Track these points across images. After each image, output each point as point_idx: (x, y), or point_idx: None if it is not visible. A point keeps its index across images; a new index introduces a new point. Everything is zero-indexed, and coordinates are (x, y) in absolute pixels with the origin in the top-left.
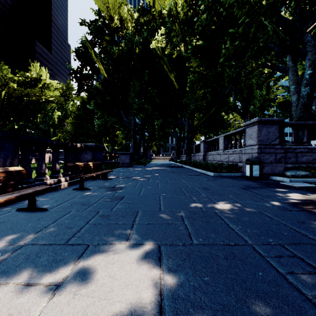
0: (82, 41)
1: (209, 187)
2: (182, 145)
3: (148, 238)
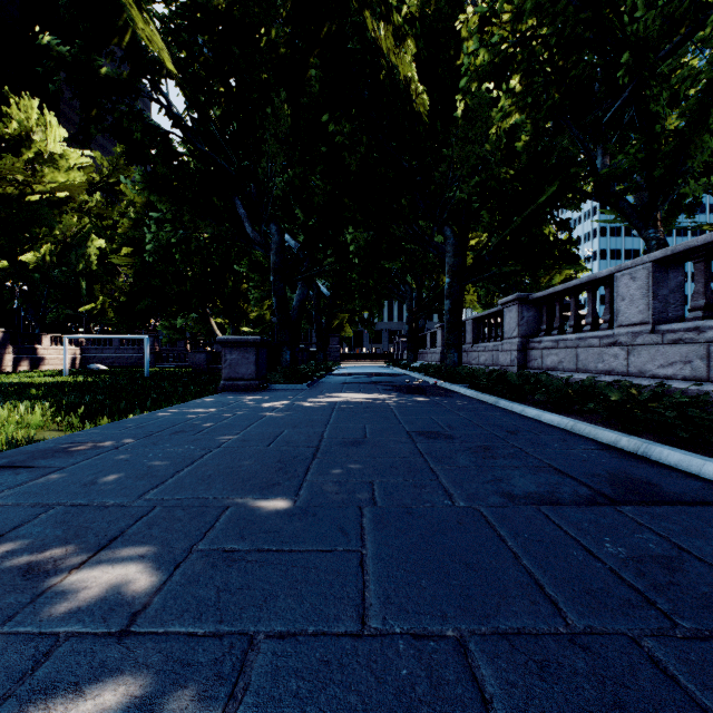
0: None
1: None
2: (422, 323)
3: None
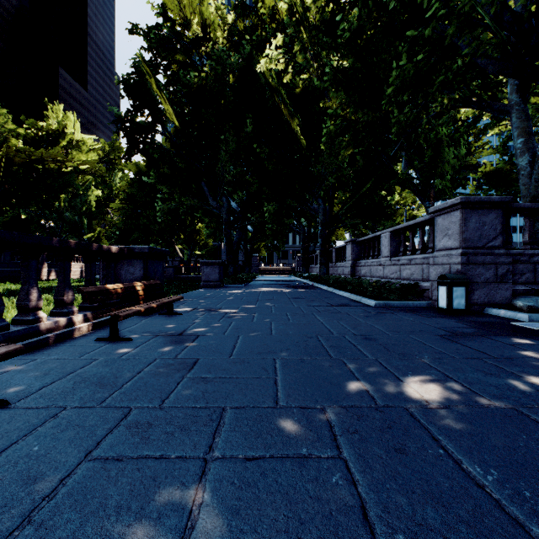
0: (134, 62)
1: (374, 335)
2: (313, 248)
3: (243, 533)
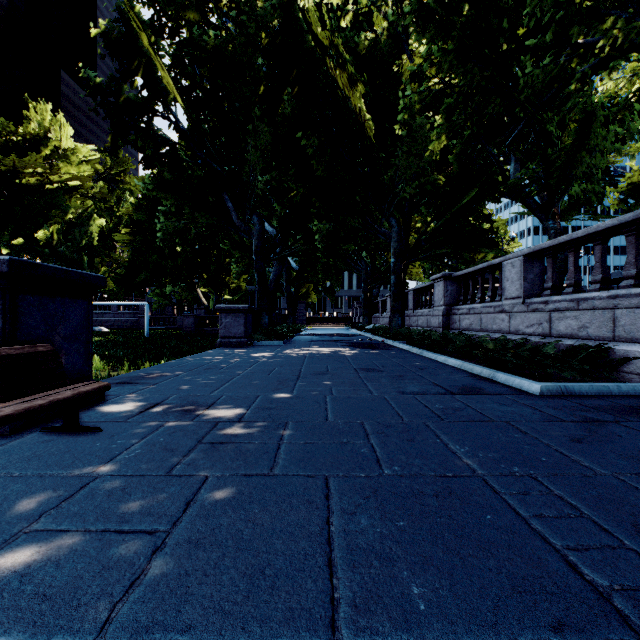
0: (119, 10)
1: None
2: (376, 292)
3: None
